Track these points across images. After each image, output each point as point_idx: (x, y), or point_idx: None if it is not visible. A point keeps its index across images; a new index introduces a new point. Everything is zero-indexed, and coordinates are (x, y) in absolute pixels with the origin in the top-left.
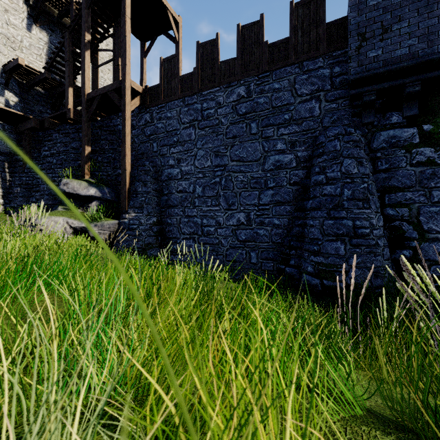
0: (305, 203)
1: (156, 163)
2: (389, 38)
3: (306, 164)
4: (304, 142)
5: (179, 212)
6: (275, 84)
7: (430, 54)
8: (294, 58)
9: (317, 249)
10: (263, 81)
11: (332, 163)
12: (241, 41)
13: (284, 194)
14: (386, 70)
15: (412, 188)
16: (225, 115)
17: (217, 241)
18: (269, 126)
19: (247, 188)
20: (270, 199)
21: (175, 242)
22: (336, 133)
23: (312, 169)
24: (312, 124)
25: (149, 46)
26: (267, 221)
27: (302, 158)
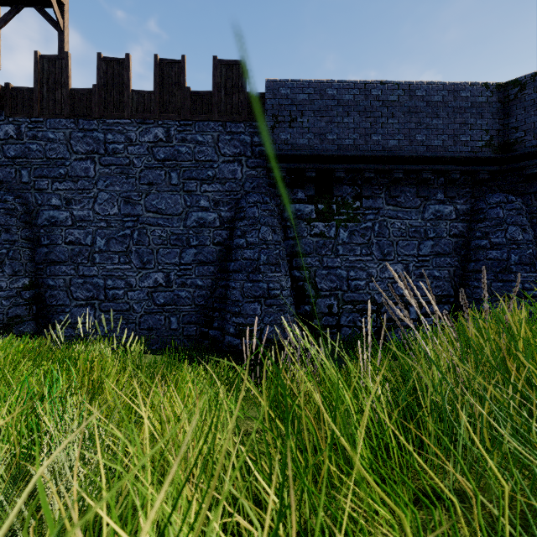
0: (228, 264)
1: (27, 200)
2: (295, 127)
3: (230, 225)
4: (227, 203)
5: (68, 271)
6: (198, 136)
7: (321, 150)
8: (218, 115)
9: (239, 311)
10: (185, 129)
11: (252, 229)
12: (159, 76)
13: (208, 254)
14: (293, 154)
15: (311, 254)
16: (139, 156)
17: (128, 307)
18: (192, 179)
19: (167, 244)
20: (193, 258)
21: (62, 311)
22: (255, 201)
23: (235, 231)
24: (235, 186)
25: (7, 15)
26: (189, 281)
27: (226, 218)
